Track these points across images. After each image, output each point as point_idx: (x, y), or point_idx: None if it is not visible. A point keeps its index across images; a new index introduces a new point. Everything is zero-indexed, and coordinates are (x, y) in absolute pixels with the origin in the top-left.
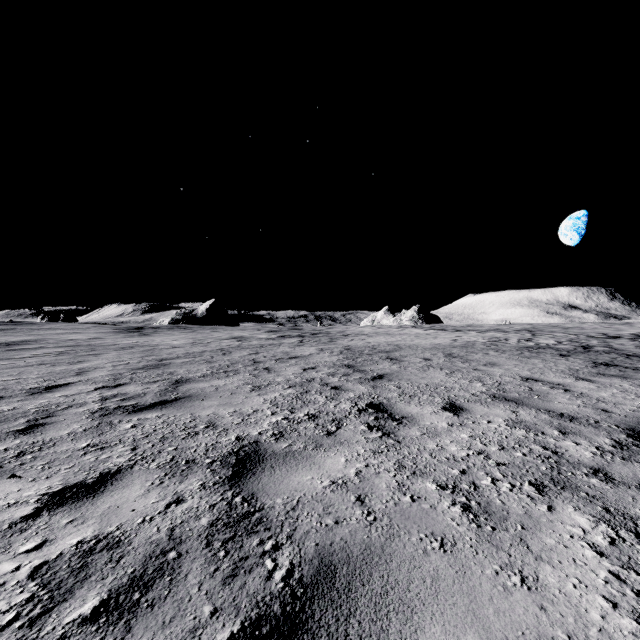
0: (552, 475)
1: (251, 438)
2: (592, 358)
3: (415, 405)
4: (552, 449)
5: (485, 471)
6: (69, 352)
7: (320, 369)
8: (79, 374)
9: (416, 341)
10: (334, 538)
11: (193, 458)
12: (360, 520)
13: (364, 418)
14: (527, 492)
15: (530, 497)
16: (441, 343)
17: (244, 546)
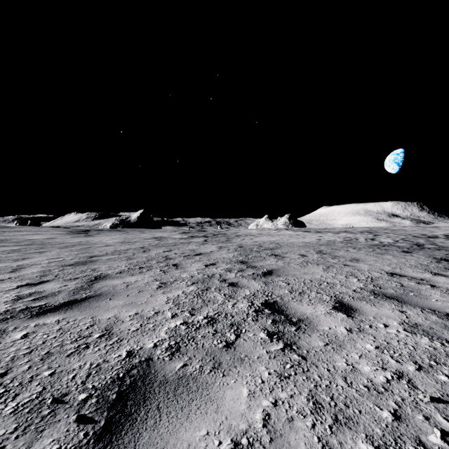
0: None
1: (144, 353)
2: (430, 254)
3: (307, 304)
4: None
5: (422, 413)
6: (21, 250)
7: (219, 265)
8: (14, 271)
9: (291, 240)
10: None
11: (66, 391)
12: None
13: (262, 321)
14: None
15: None
16: (310, 242)
17: None
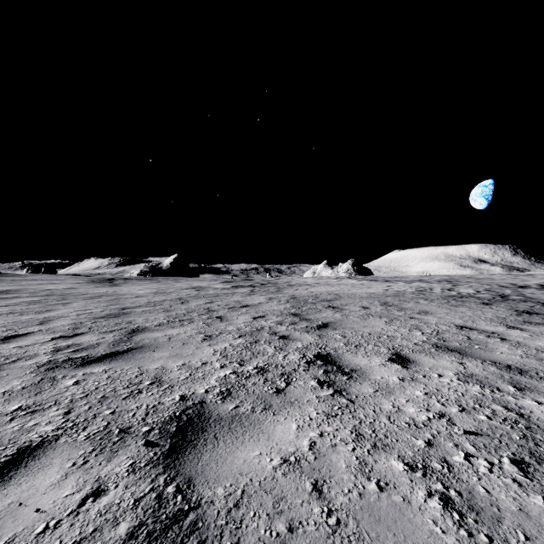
0: (529, 447)
1: (196, 397)
2: (513, 306)
3: (362, 356)
4: (516, 410)
5: (453, 442)
6: (41, 301)
7: (269, 318)
8: (42, 323)
9: (353, 290)
10: None
11: (129, 425)
12: (320, 525)
13: (313, 372)
14: (510, 474)
15: (517, 482)
16: (375, 292)
17: None
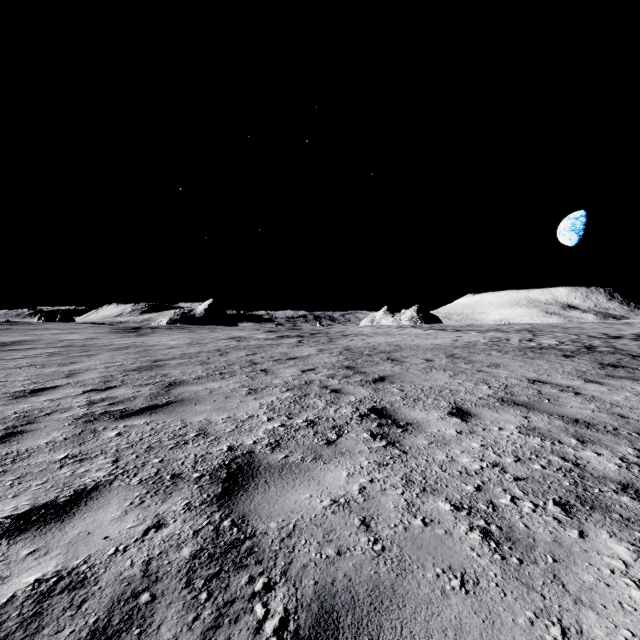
0: (577, 492)
1: (245, 448)
2: (598, 359)
3: (420, 410)
4: (572, 460)
5: (502, 487)
6: (62, 353)
7: (319, 371)
8: (69, 376)
9: (416, 341)
10: (336, 574)
11: (180, 472)
12: (366, 550)
13: (366, 425)
14: (552, 513)
15: (557, 520)
16: (442, 343)
17: (230, 585)
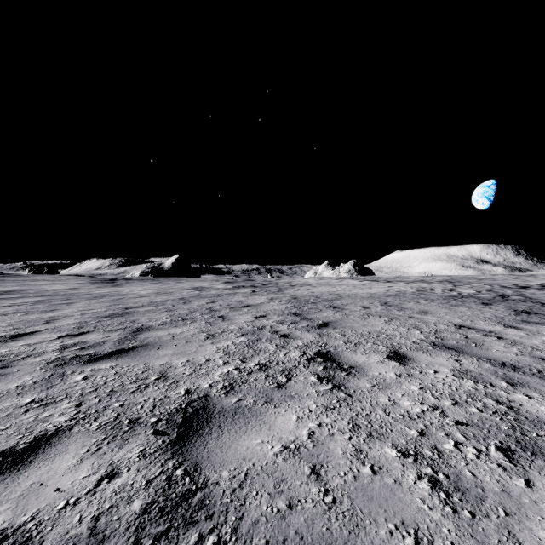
0: (516, 436)
1: (201, 391)
2: (512, 306)
3: (361, 354)
4: (506, 403)
5: (444, 431)
6: (45, 301)
7: (270, 317)
8: (48, 322)
9: (354, 291)
10: (287, 531)
11: (138, 416)
12: (317, 502)
13: (313, 368)
14: (496, 460)
15: (501, 467)
16: (376, 293)
17: None
